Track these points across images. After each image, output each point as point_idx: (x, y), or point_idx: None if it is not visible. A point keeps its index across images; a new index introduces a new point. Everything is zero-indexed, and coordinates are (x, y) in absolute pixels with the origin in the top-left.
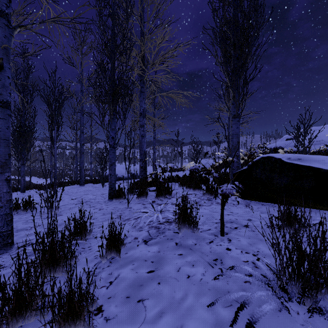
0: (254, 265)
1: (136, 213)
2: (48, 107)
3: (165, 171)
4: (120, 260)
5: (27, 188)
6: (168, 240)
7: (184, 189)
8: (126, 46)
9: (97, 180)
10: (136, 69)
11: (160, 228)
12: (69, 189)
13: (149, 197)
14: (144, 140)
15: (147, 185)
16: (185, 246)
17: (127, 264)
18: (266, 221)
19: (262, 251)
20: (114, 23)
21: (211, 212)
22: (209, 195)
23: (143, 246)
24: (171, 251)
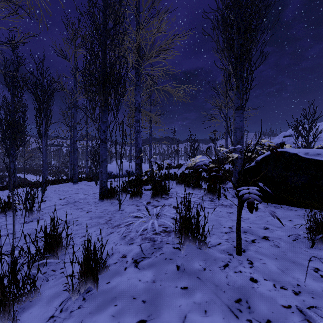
0: (305, 317)
1: (127, 217)
2: (36, 99)
3: (161, 169)
4: (98, 296)
5: (19, 186)
6: (167, 260)
7: (182, 188)
8: (118, 30)
9: (92, 177)
10: (130, 60)
11: (156, 240)
12: (61, 188)
13: (144, 197)
14: (139, 136)
15: (143, 183)
16: (191, 272)
17: (107, 304)
18: (288, 230)
19: (304, 284)
20: (105, 3)
21: (217, 217)
22: (211, 194)
23: (133, 270)
24: (171, 281)
